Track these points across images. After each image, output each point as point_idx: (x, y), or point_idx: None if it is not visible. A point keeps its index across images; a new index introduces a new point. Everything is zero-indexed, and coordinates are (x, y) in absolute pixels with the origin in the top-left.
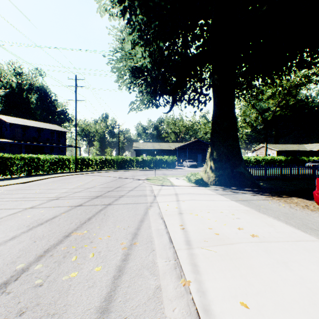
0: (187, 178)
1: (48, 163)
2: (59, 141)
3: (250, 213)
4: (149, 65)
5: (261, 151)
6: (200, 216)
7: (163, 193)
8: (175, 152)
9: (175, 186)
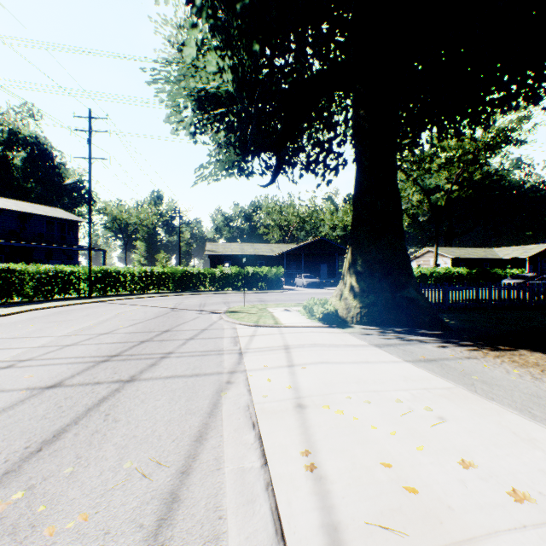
0: (307, 310)
1: (33, 280)
2: (64, 239)
3: (459, 397)
4: (231, 85)
5: (426, 259)
6: (350, 416)
7: (258, 345)
8: (281, 260)
9: (284, 326)
